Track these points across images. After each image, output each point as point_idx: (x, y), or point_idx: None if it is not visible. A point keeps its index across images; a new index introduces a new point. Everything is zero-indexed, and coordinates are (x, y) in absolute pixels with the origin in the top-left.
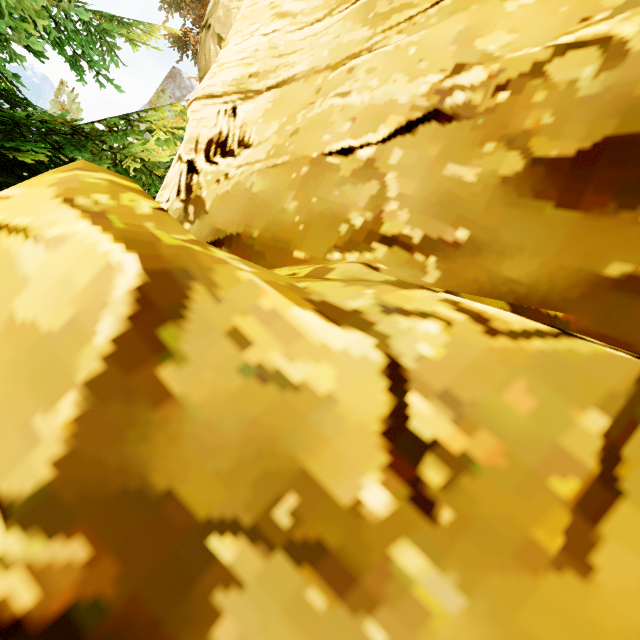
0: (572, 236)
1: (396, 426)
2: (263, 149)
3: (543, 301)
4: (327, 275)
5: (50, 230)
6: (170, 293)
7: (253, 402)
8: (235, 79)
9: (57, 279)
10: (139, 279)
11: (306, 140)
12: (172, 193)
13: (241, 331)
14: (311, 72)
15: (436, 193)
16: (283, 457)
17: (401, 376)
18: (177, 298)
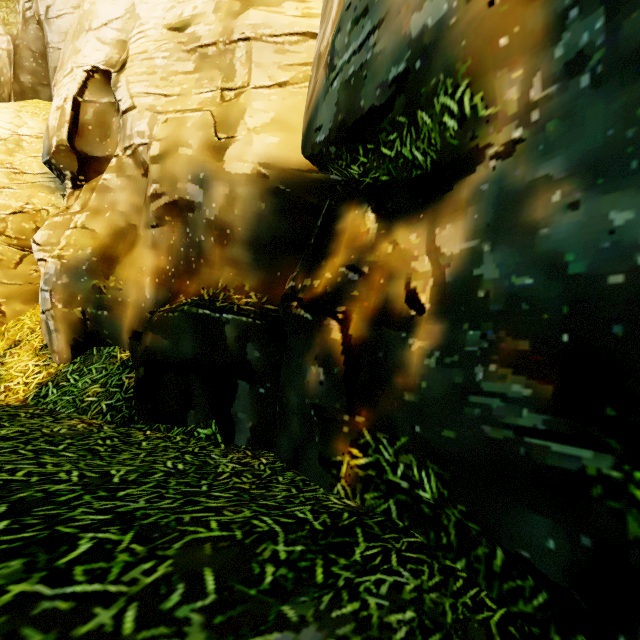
0: None
1: None
2: None
3: None
4: None
5: None
6: None
7: None
8: None
9: None
10: None
11: None
12: None
13: None
14: None
15: (20, 228)
16: None
17: None
18: None
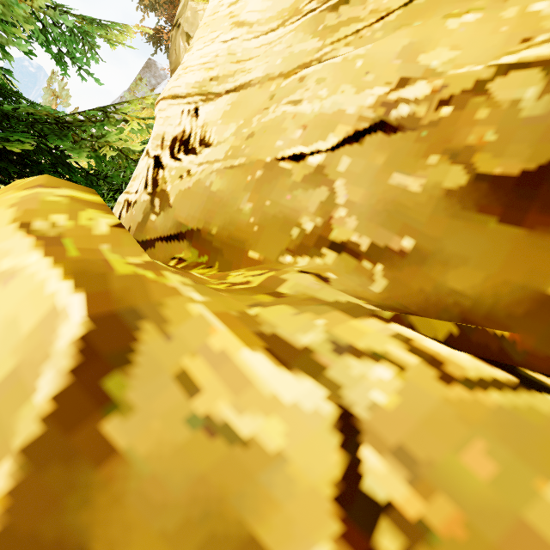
0: (516, 252)
1: (349, 490)
2: (222, 149)
3: (488, 316)
4: (279, 287)
5: (2, 262)
6: (117, 338)
7: (200, 457)
8: (197, 82)
9: (3, 321)
10: (83, 327)
11: (260, 144)
12: (140, 185)
13: (190, 375)
14: (266, 79)
15: (382, 201)
16: (231, 520)
17: (353, 426)
18: (124, 342)
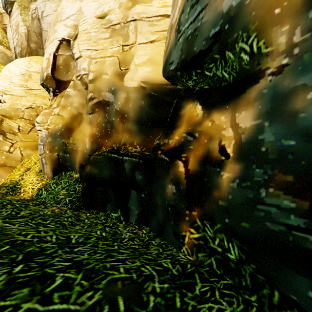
0: None
1: (18, 128)
2: (8, 104)
3: None
4: (16, 121)
5: None
6: (2, 120)
7: (9, 126)
8: (2, 89)
9: None
10: (0, 119)
11: (15, 106)
12: None
13: (8, 123)
14: (17, 95)
15: (30, 115)
16: (11, 129)
17: (19, 126)
18: (3, 120)
